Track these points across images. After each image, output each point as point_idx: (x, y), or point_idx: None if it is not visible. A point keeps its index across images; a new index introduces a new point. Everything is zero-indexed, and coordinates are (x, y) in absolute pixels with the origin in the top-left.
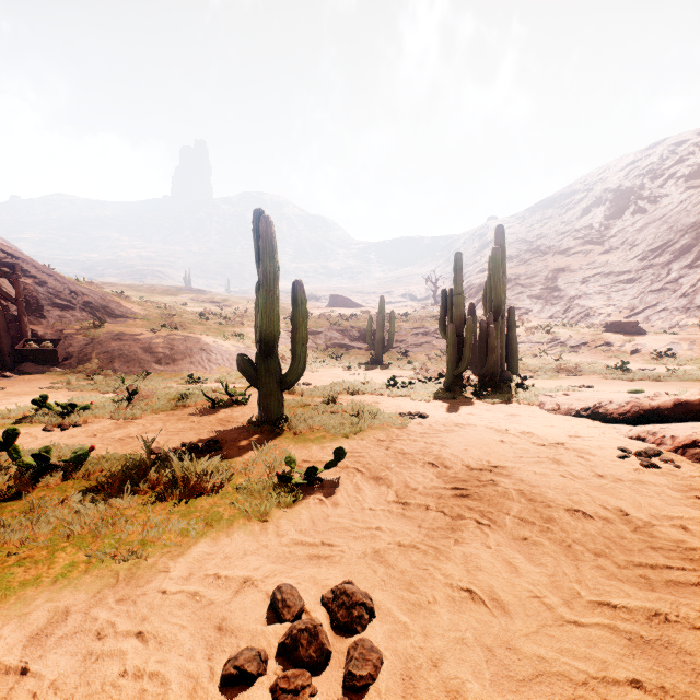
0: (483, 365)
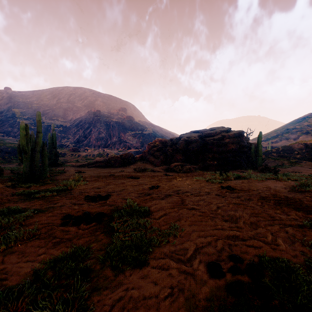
0: (56, 160)
